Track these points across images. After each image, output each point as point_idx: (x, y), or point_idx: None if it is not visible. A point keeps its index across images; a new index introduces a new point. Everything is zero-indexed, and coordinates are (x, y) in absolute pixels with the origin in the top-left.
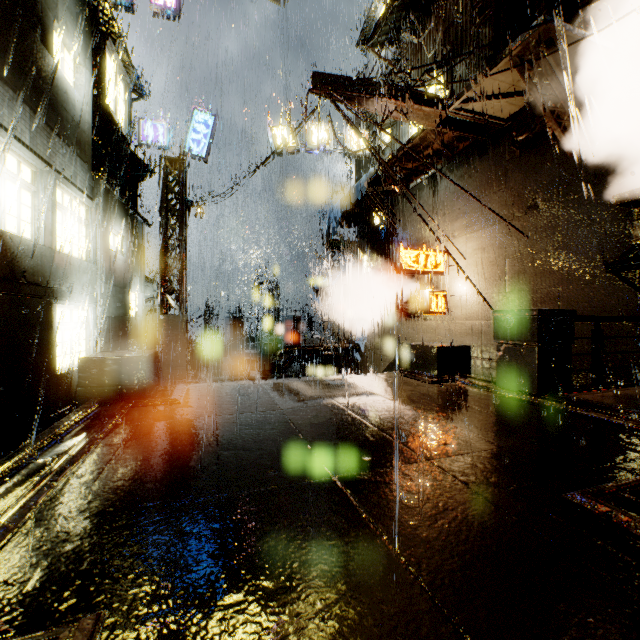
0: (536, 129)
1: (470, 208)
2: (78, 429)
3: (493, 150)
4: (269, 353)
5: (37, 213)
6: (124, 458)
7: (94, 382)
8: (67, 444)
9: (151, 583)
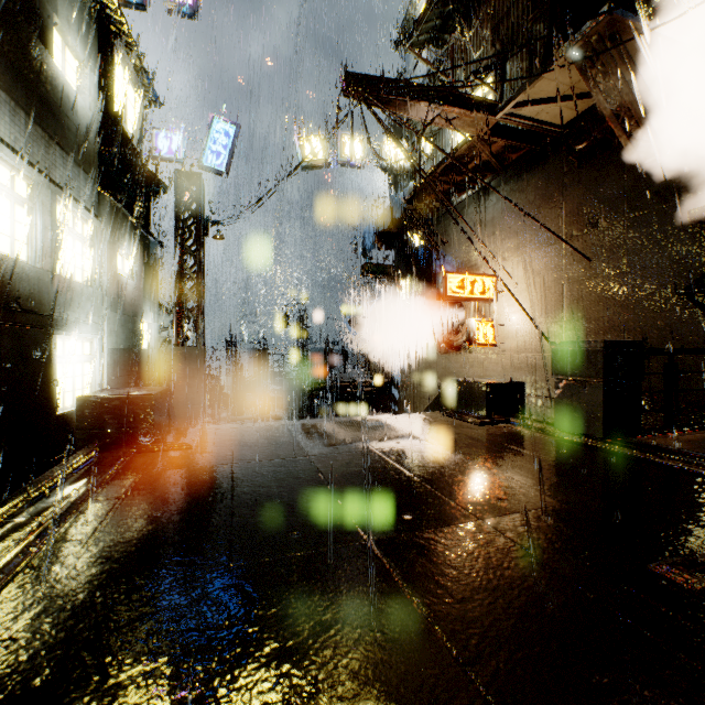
0: (598, 136)
1: (522, 227)
2: (71, 480)
3: (548, 161)
4: (297, 389)
5: (34, 232)
6: (121, 516)
7: (94, 424)
8: (55, 499)
9: (137, 687)
